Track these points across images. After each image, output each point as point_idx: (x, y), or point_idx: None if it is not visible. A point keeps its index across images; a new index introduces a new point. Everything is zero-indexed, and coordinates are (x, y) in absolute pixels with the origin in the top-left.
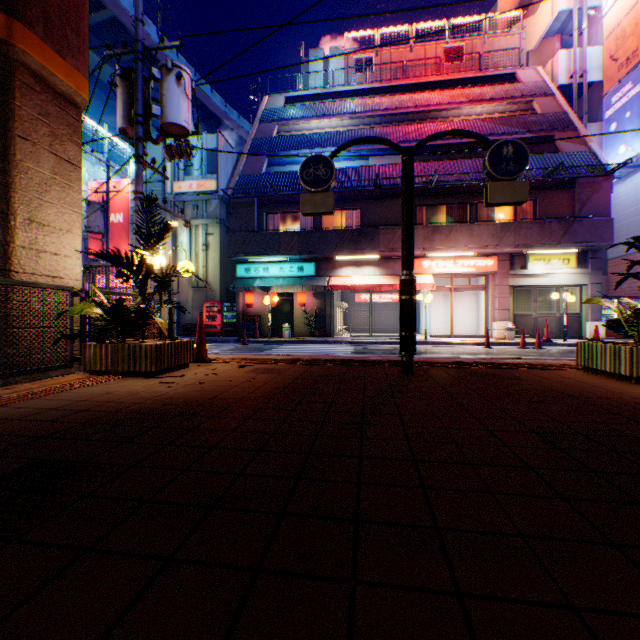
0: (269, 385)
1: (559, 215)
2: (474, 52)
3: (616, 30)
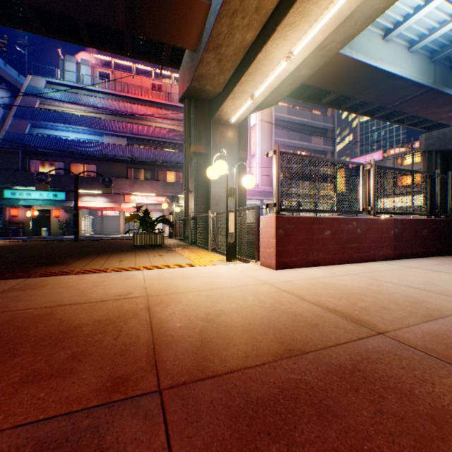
0: (21, 244)
1: None
2: (168, 90)
3: None
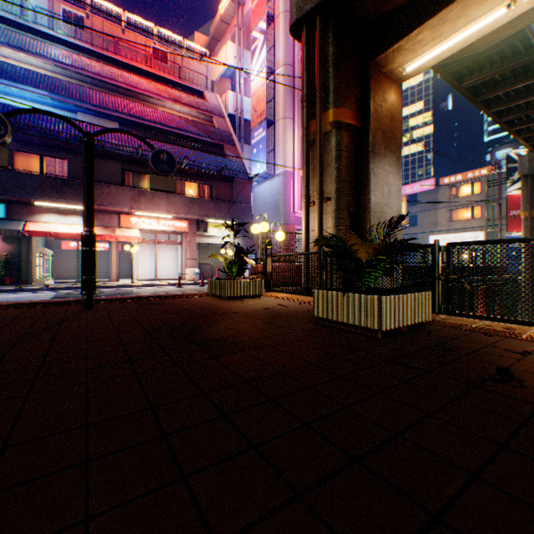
0: None
1: (227, 199)
2: (177, 62)
3: (257, 94)
